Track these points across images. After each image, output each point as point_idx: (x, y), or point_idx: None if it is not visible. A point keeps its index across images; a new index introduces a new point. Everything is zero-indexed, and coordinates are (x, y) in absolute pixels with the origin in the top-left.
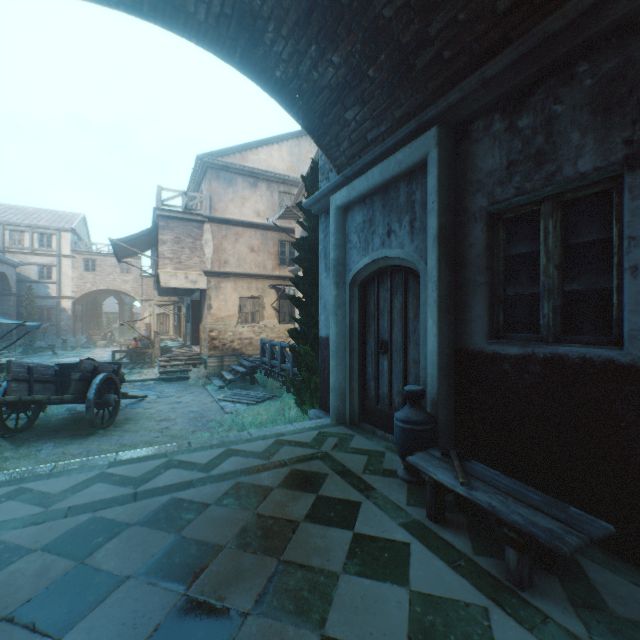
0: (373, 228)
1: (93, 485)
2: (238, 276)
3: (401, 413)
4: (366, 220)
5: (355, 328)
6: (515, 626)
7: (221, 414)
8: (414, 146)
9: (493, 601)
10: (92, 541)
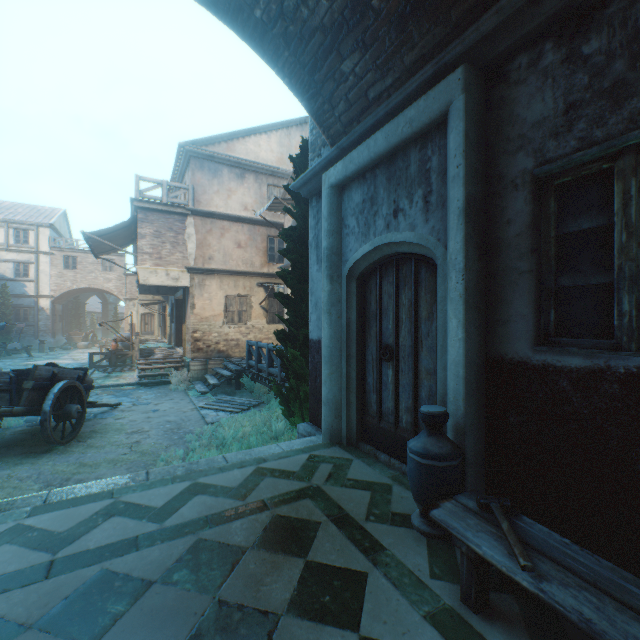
0: (375, 208)
1: None
2: (224, 273)
3: (417, 443)
4: (366, 199)
5: (352, 330)
6: None
7: (201, 424)
8: (431, 97)
9: None
10: None
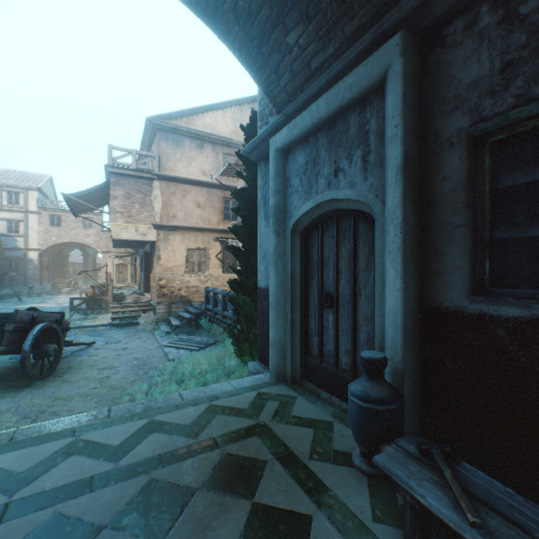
0: (317, 168)
1: None
2: (185, 229)
3: (358, 386)
4: (309, 160)
5: (296, 279)
6: None
7: (164, 361)
8: (370, 63)
9: None
10: None
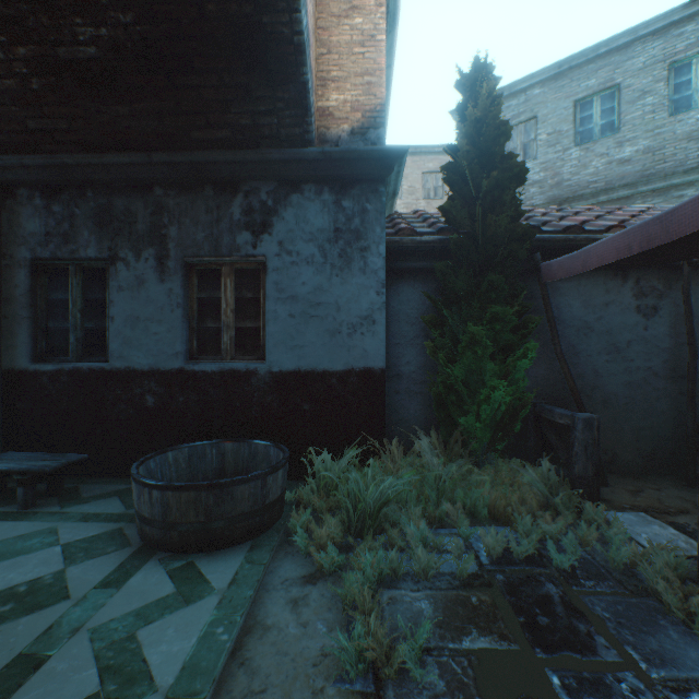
0: None
1: None
2: None
3: None
4: None
5: None
6: (13, 523)
7: None
8: None
9: (1, 520)
10: None
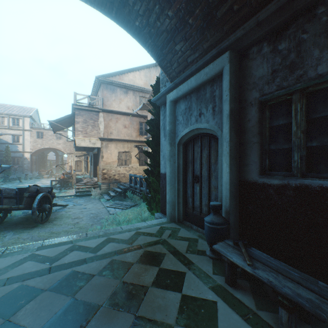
0: (191, 112)
1: (25, 262)
2: (117, 140)
3: (208, 218)
4: (187, 108)
5: (180, 168)
6: None
7: (107, 215)
8: (215, 63)
9: None
10: (17, 303)
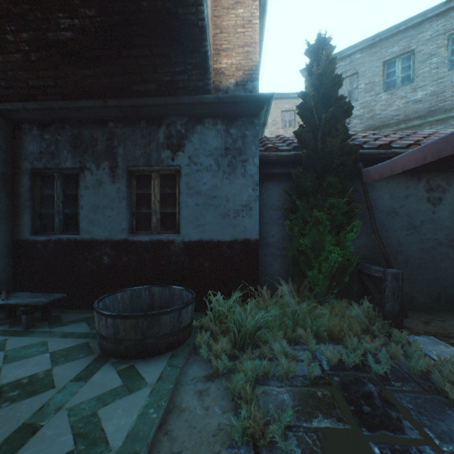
0: None
1: None
2: None
3: None
4: None
5: None
6: (19, 338)
7: None
8: None
9: (12, 336)
10: None
